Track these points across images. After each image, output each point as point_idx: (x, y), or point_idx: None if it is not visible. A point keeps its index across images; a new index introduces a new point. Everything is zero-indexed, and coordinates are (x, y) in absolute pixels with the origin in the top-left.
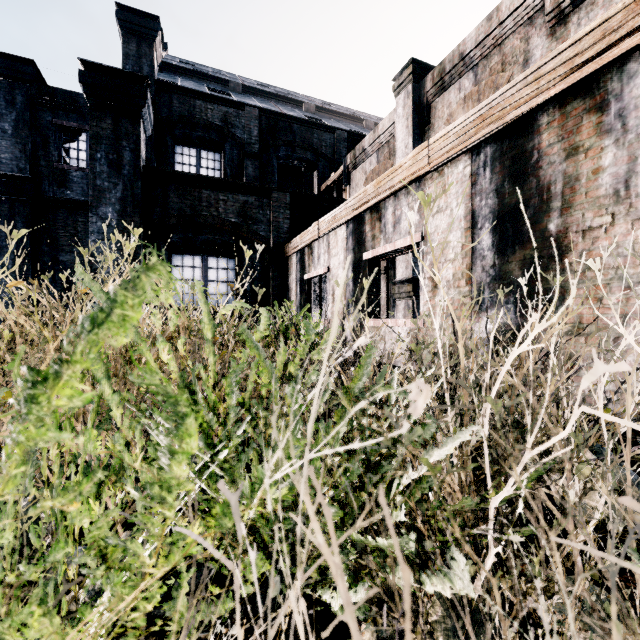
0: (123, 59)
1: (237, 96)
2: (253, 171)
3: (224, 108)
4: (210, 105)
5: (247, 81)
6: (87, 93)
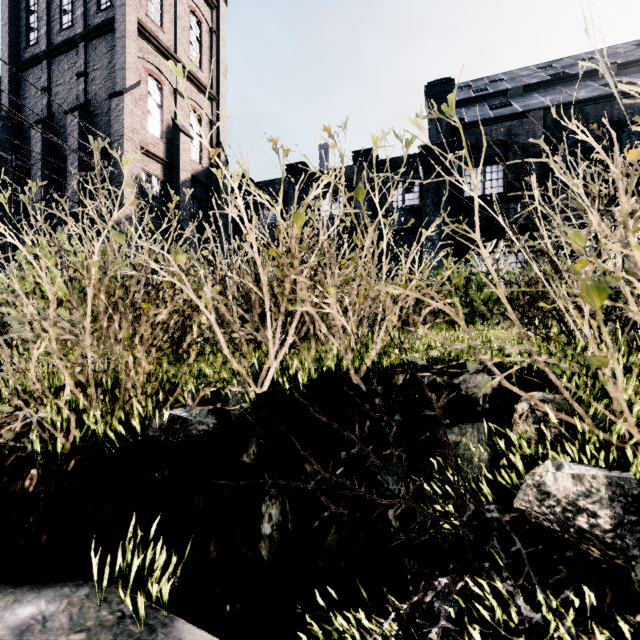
0: (429, 123)
1: (517, 101)
2: (537, 169)
3: (507, 123)
4: (494, 126)
5: (525, 72)
6: (422, 165)
